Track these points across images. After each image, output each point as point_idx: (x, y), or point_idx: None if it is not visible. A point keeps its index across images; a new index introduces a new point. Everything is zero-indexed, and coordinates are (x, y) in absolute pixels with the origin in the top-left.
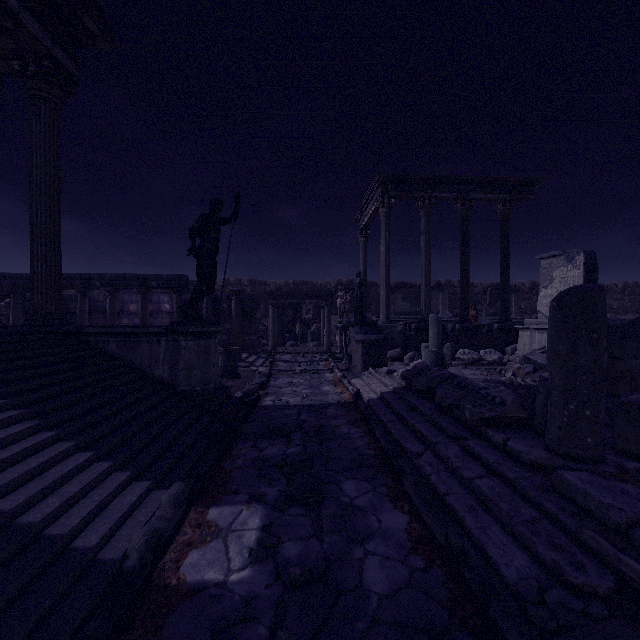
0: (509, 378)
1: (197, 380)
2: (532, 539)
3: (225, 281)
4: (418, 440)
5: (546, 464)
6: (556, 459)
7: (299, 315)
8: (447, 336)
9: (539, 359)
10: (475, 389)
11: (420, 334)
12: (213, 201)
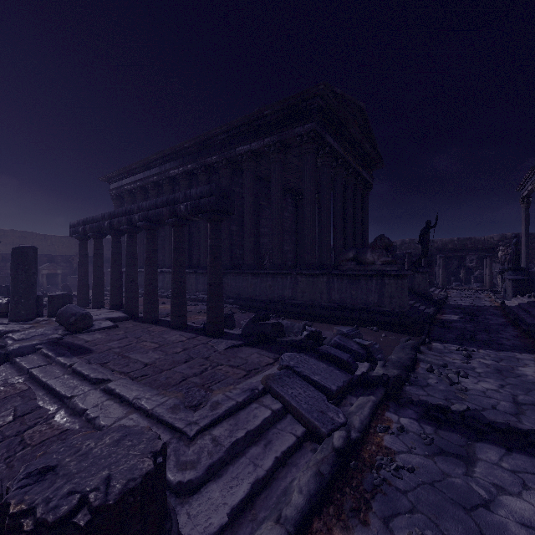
0: None
1: (422, 289)
2: None
3: (402, 241)
4: (526, 313)
5: None
6: None
7: (463, 264)
8: None
9: None
10: None
11: None
12: (427, 222)
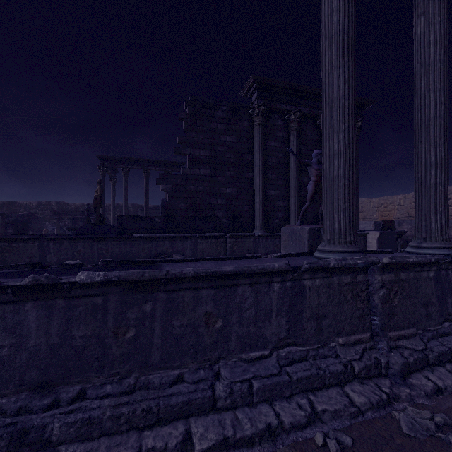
0: None
1: None
2: None
3: (39, 202)
4: None
5: None
6: None
7: None
8: None
9: None
10: None
11: None
12: None
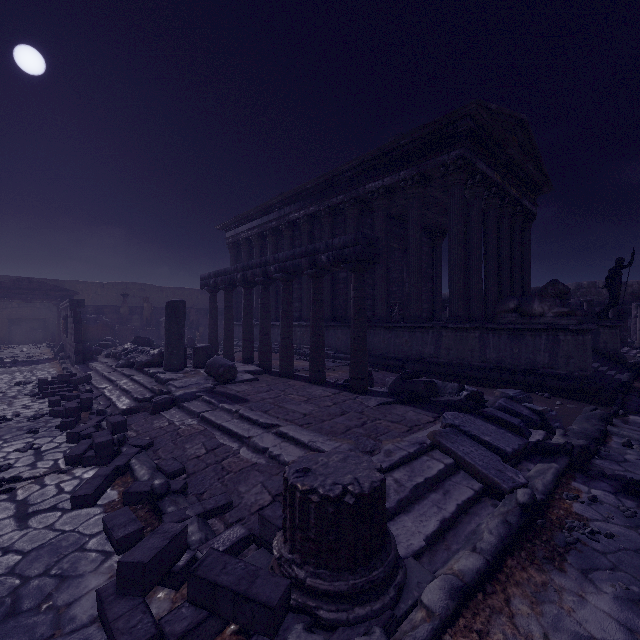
0: None
1: (610, 349)
2: None
3: (577, 285)
4: None
5: None
6: None
7: None
8: None
9: None
10: None
11: None
12: (618, 260)
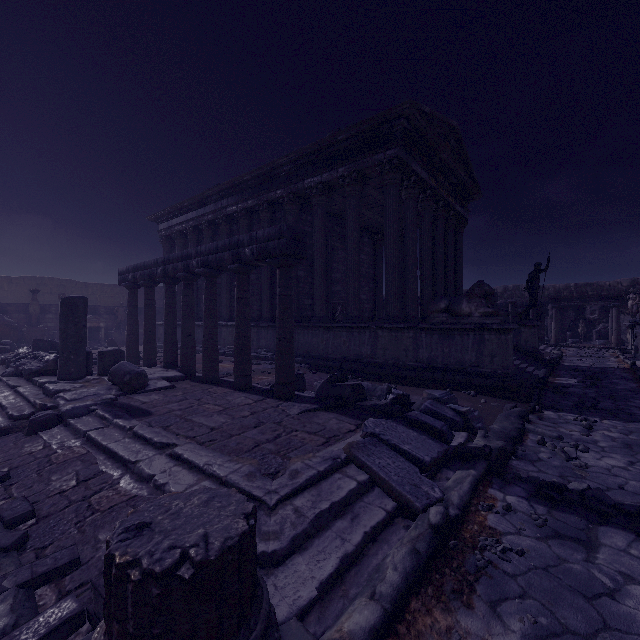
0: None
1: (530, 346)
2: None
3: (504, 288)
4: None
5: None
6: None
7: (582, 315)
8: None
9: None
10: None
11: None
12: (536, 264)
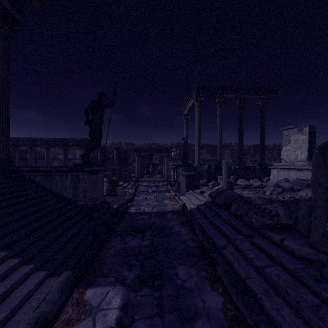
0: (269, 196)
1: (89, 198)
2: (320, 324)
3: (112, 143)
4: (222, 236)
5: (313, 258)
6: (320, 255)
7: (151, 161)
8: (231, 172)
9: (285, 185)
10: (256, 204)
11: (217, 171)
12: (99, 93)
